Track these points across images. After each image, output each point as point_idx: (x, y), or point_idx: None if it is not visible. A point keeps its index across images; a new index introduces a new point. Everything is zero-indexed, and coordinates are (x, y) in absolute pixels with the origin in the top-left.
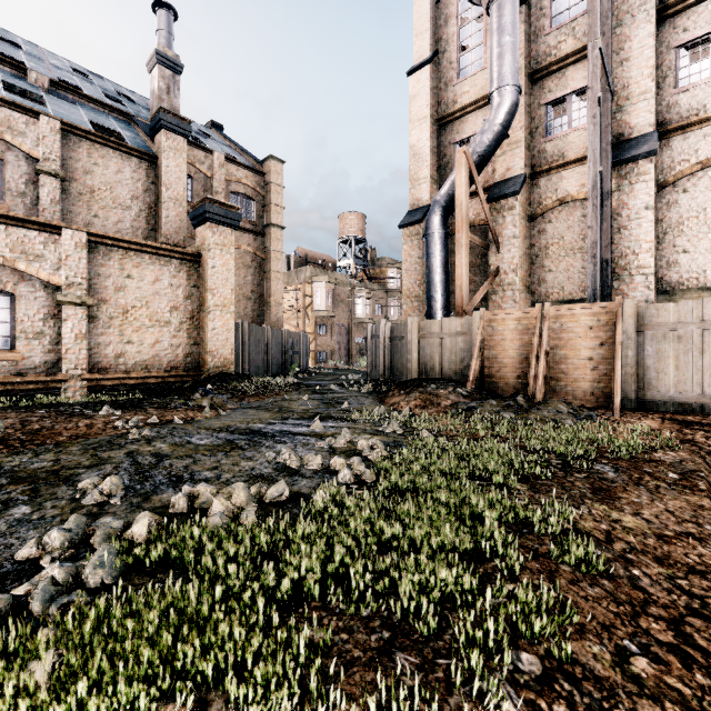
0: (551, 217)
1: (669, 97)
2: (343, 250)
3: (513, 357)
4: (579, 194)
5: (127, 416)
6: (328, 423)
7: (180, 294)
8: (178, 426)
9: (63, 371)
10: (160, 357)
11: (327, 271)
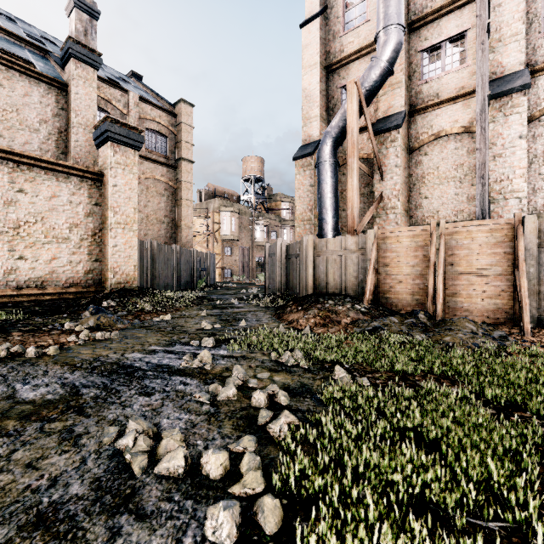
0: (427, 150)
1: (535, 41)
2: (246, 187)
3: (407, 273)
4: (452, 129)
5: None
6: (219, 351)
7: (80, 212)
8: (31, 358)
9: None
10: (58, 273)
11: (232, 203)
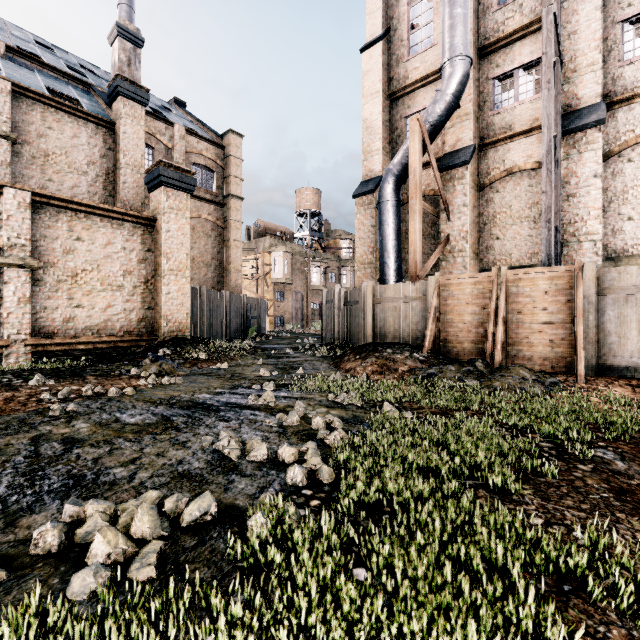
0: (499, 187)
1: (614, 70)
2: (300, 223)
3: (469, 321)
4: (526, 165)
5: (59, 386)
6: (280, 393)
7: (134, 258)
8: (114, 397)
9: (5, 336)
10: (112, 321)
11: (284, 242)
